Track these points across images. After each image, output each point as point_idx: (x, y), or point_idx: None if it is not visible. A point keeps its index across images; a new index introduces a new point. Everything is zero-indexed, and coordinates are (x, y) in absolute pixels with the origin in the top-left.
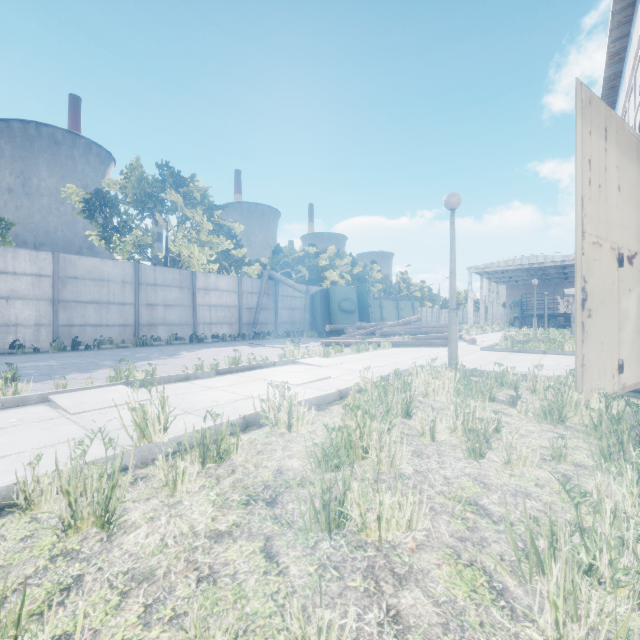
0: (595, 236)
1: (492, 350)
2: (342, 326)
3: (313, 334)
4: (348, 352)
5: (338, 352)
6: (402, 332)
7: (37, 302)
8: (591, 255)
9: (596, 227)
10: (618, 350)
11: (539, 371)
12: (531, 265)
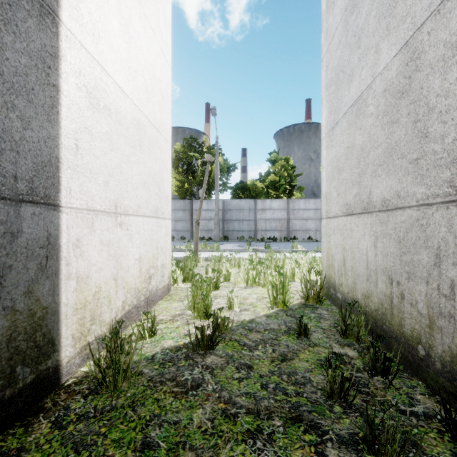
0: None
1: None
2: None
3: None
4: None
5: None
6: None
7: (315, 220)
8: None
9: None
10: None
11: None
12: None
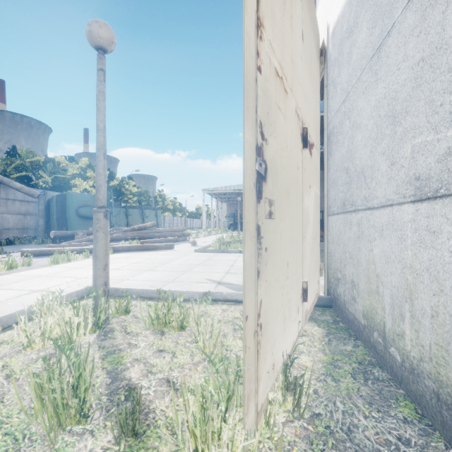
0: (279, 62)
1: (204, 251)
2: (72, 232)
3: (46, 240)
4: (43, 264)
5: (23, 265)
6: (129, 237)
7: None
8: (273, 91)
9: (280, 48)
10: (302, 267)
11: (229, 277)
12: (240, 190)
